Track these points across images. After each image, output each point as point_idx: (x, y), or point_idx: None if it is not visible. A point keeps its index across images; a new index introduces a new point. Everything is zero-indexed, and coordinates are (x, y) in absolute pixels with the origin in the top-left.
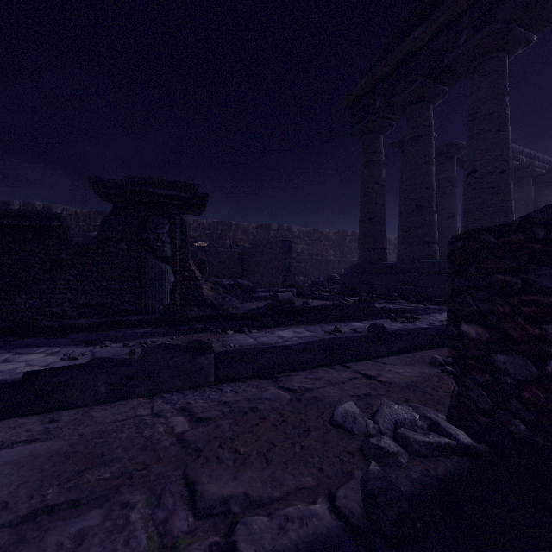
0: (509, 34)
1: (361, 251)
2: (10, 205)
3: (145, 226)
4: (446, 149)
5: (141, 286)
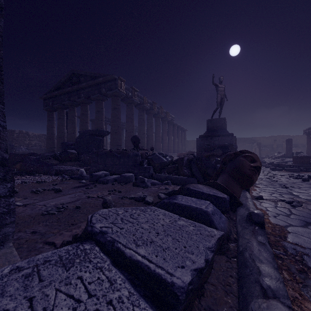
0: (73, 104)
1: (46, 148)
2: None
3: None
4: None
5: None
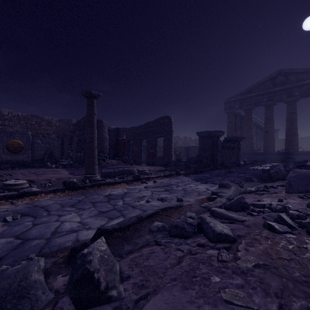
0: (275, 103)
1: None
2: (72, 121)
3: (239, 146)
4: (243, 117)
5: (238, 158)
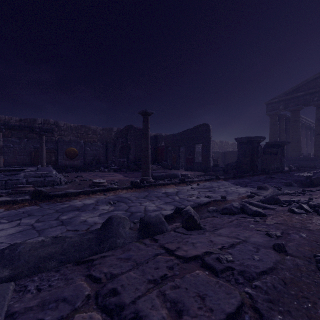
0: None
1: None
2: (113, 129)
3: (282, 151)
4: (289, 119)
5: (281, 164)
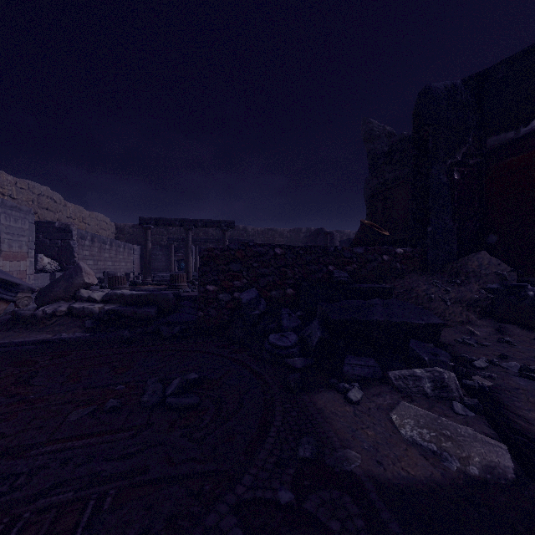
0: None
1: None
2: (301, 230)
3: None
4: None
5: None
